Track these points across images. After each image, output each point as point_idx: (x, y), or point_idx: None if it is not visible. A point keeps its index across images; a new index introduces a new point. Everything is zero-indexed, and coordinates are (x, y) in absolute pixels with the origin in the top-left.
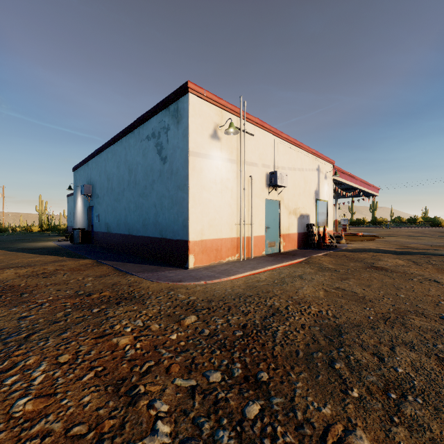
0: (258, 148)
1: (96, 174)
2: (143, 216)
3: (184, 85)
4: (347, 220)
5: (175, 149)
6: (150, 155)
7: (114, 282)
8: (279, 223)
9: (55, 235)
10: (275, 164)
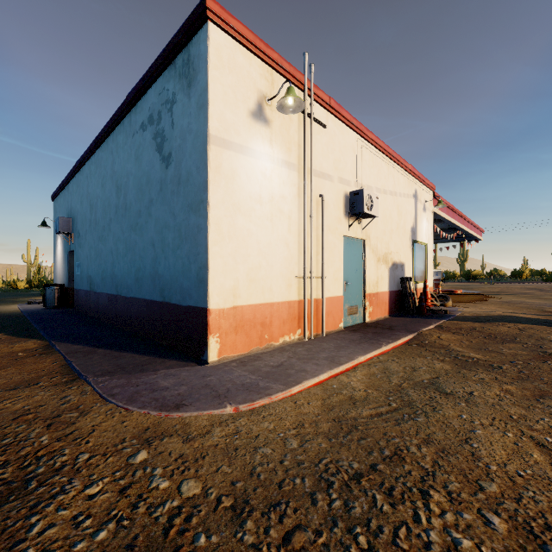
0: (332, 149)
1: (77, 201)
2: (136, 264)
3: (198, 6)
4: (440, 273)
5: (185, 136)
6: (146, 155)
7: (25, 410)
8: (363, 275)
9: (36, 294)
10: (357, 181)
